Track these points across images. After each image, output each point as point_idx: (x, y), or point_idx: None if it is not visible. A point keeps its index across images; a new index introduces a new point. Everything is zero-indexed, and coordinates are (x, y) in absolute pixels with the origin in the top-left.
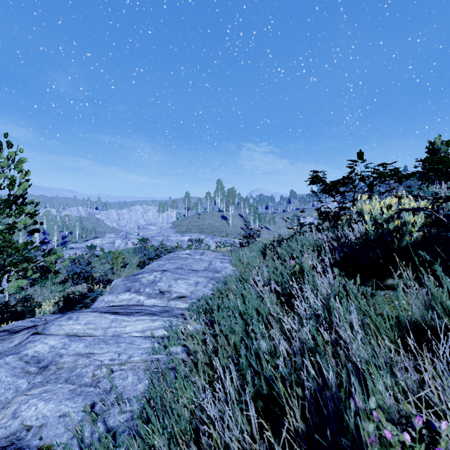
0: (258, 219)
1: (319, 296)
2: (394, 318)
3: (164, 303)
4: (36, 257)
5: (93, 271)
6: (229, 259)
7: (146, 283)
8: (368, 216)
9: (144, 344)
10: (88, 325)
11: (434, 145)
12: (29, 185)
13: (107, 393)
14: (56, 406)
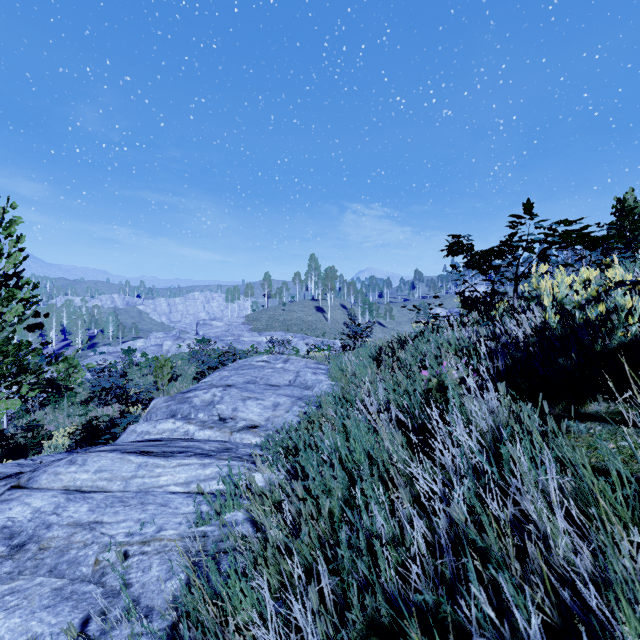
0: (368, 311)
1: (475, 432)
2: (633, 482)
3: (225, 436)
4: (37, 366)
5: (129, 386)
6: (326, 369)
7: (200, 404)
8: (549, 299)
9: (185, 506)
10: (101, 473)
11: (624, 203)
12: (25, 257)
13: (114, 596)
14: (23, 622)
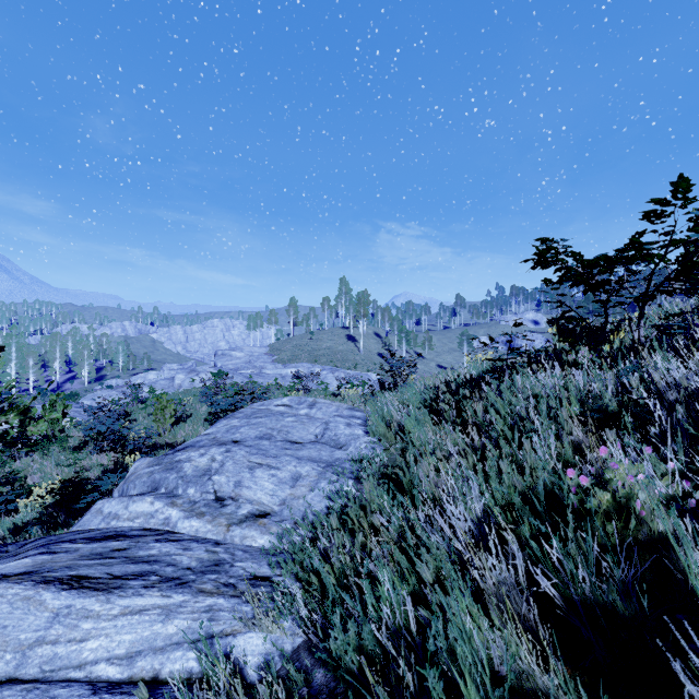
0: (405, 340)
1: None
2: None
3: (219, 533)
4: None
5: (126, 431)
6: (363, 418)
7: (191, 474)
8: None
9: None
10: None
11: None
12: None
13: None
14: None
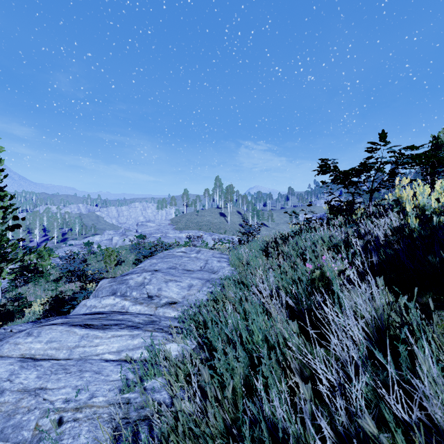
0: (256, 215)
1: (361, 322)
2: None
3: (151, 310)
4: (15, 256)
5: (87, 269)
6: (227, 258)
7: (134, 285)
8: (410, 206)
9: (115, 373)
10: (51, 343)
11: (438, 139)
12: (5, 176)
13: None
14: None
